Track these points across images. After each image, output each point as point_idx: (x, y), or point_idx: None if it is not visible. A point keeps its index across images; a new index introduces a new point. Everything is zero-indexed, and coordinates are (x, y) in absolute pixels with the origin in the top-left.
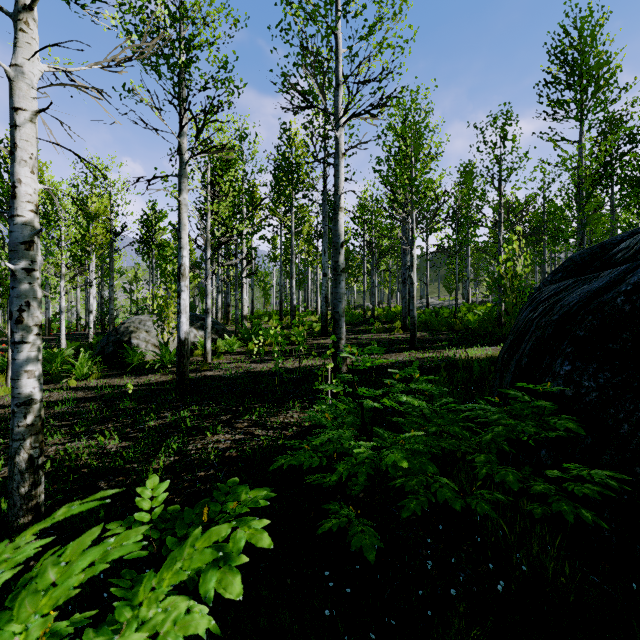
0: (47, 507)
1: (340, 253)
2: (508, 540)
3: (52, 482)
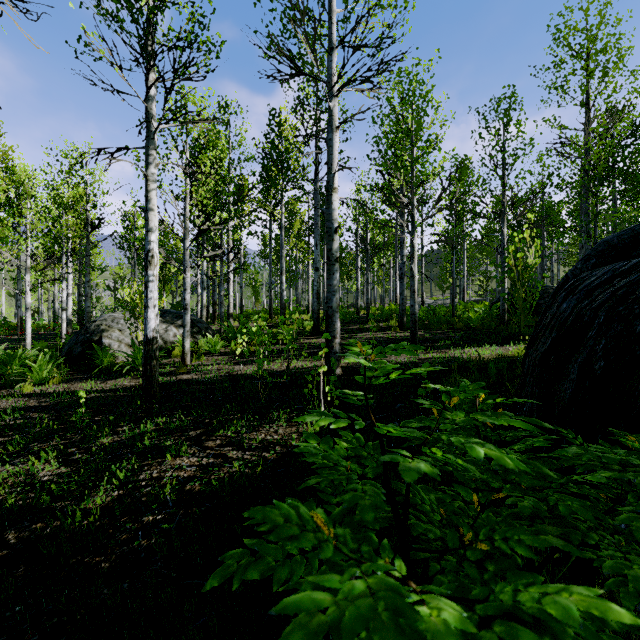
0: None
1: (334, 240)
2: None
3: None
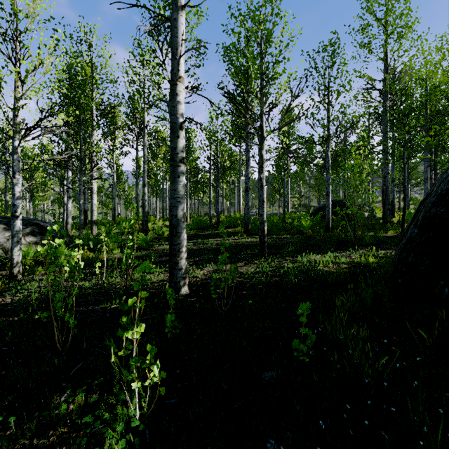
0: None
1: (179, 137)
2: None
3: None
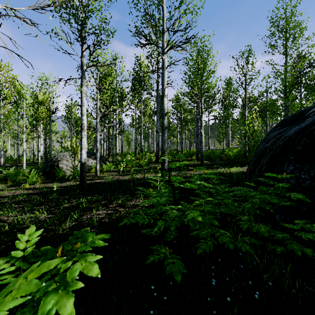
0: (2, 249)
1: (165, 118)
2: (258, 266)
3: (7, 236)
